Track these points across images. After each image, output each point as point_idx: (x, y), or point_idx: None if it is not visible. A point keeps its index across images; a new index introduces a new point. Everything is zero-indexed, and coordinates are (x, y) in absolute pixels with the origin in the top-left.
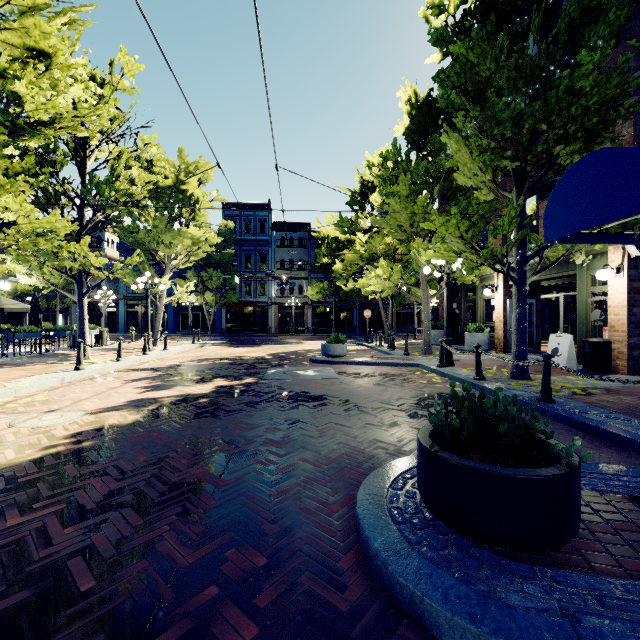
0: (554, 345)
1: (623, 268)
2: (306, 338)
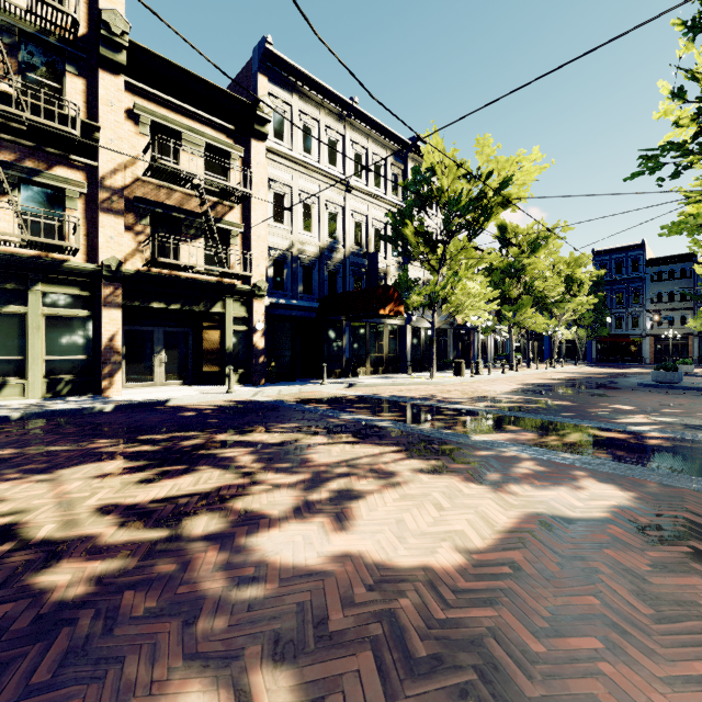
0: None
1: None
2: None
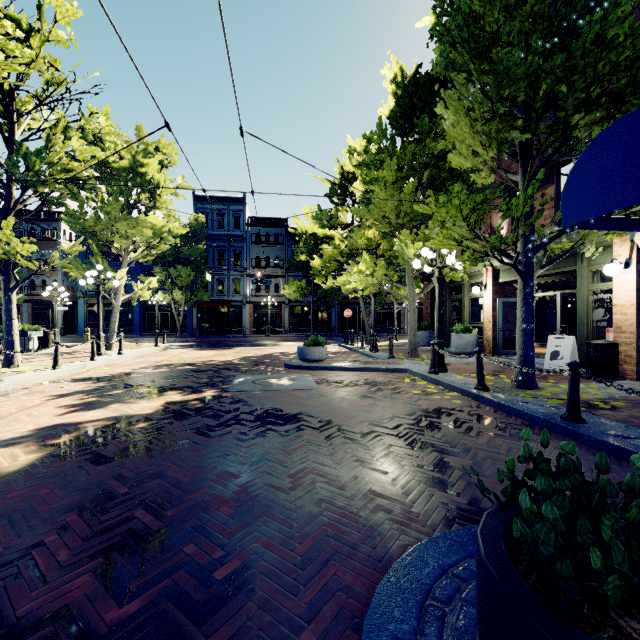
0: (554, 348)
1: (631, 263)
2: (283, 339)
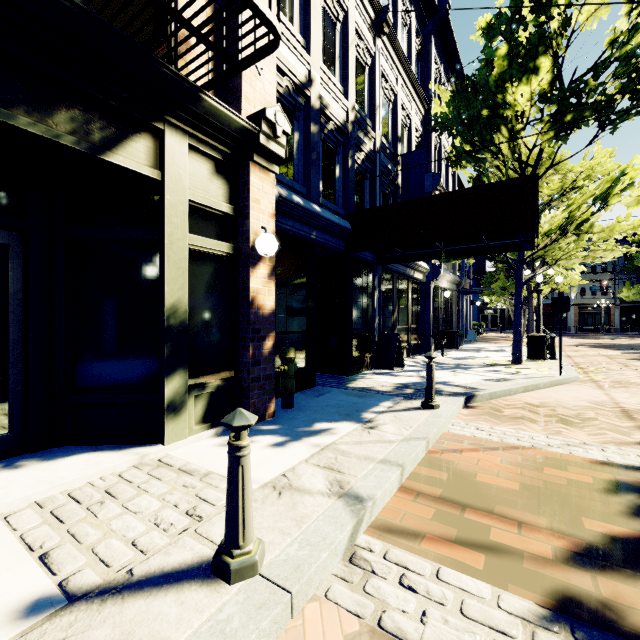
0: None
1: None
2: (627, 336)
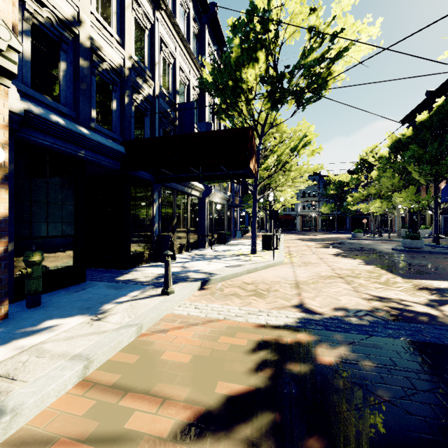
0: None
1: None
2: (323, 233)
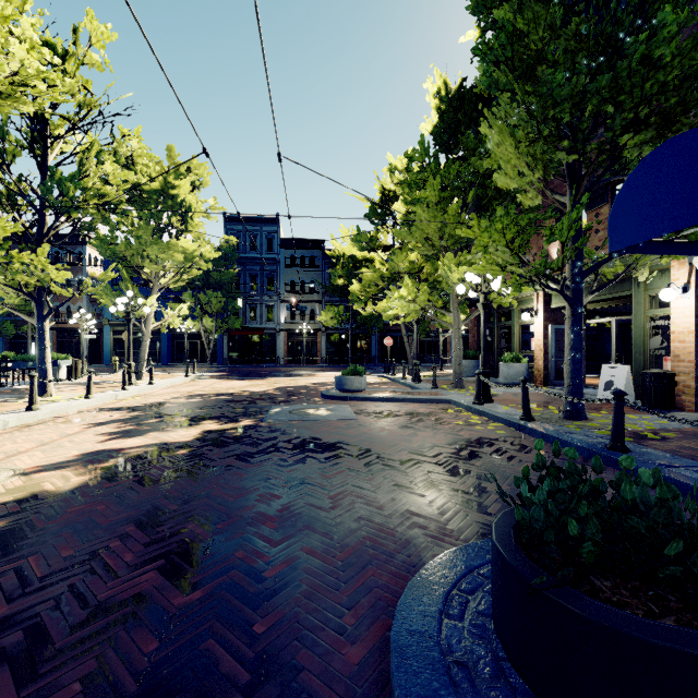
0: (608, 377)
1: (690, 287)
2: (319, 369)
